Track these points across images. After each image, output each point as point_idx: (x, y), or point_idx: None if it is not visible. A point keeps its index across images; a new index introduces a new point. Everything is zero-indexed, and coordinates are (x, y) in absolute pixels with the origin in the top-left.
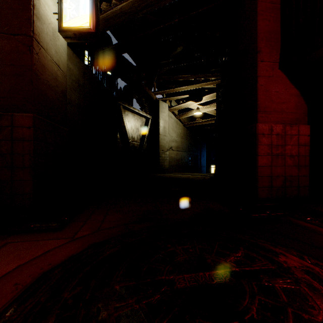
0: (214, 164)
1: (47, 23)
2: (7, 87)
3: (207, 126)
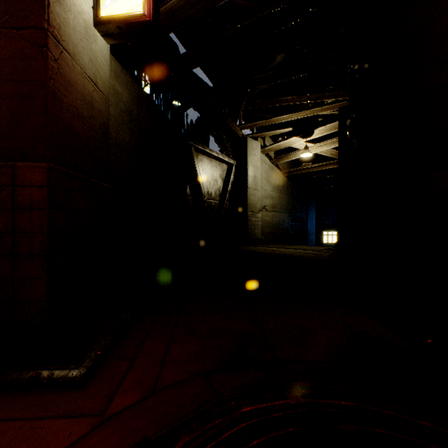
0: (327, 230)
1: (74, 12)
2: (6, 118)
3: (317, 174)
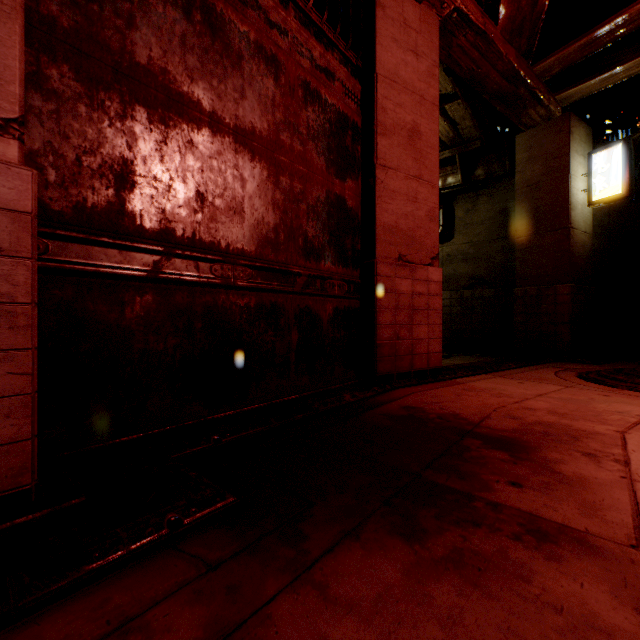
0: None
1: (577, 206)
2: (550, 267)
3: None
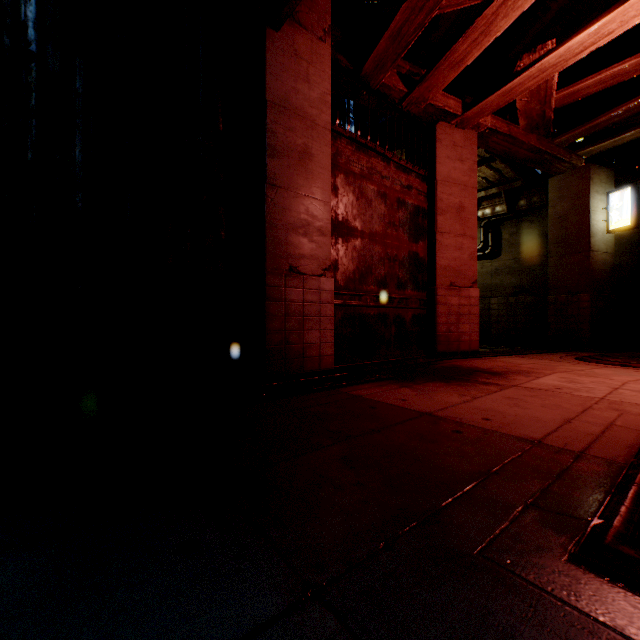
0: None
1: (597, 233)
2: (575, 281)
3: None
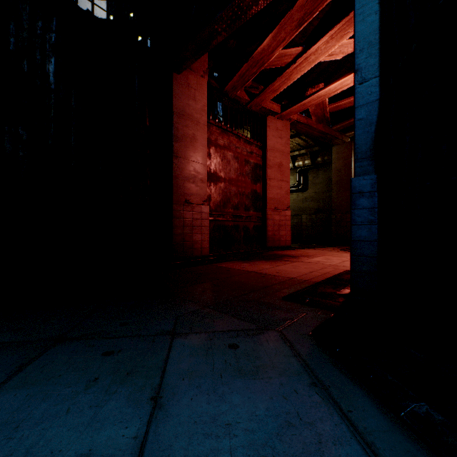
0: None
1: None
2: (345, 206)
3: None
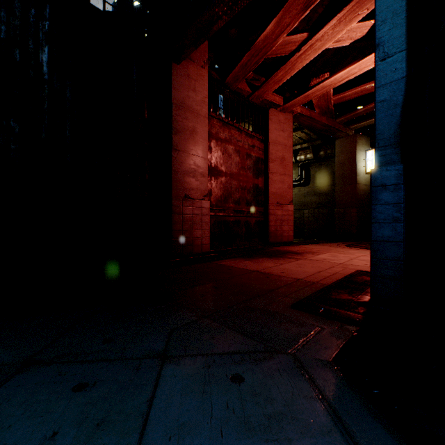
0: None
1: (360, 174)
2: (349, 201)
3: None
